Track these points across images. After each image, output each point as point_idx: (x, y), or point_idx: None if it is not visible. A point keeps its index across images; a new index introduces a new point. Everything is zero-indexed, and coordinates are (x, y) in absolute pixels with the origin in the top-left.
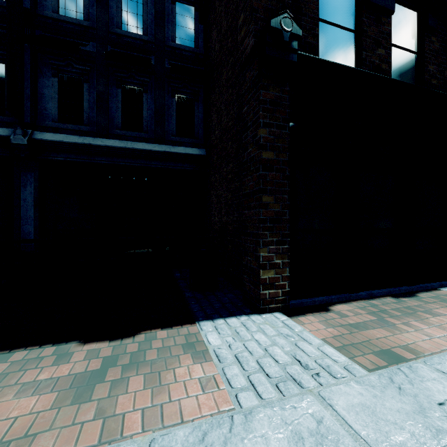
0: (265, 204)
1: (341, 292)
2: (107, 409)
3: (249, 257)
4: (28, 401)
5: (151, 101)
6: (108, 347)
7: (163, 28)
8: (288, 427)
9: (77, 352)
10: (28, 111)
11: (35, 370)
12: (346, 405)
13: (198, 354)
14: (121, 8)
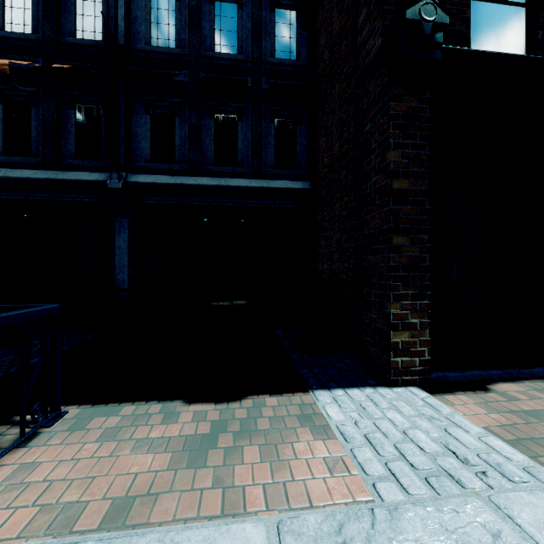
0: (397, 248)
1: (505, 367)
2: (223, 479)
3: (374, 314)
4: (144, 459)
5: (246, 130)
6: (214, 410)
7: (260, 43)
8: (450, 535)
9: (183, 412)
10: (122, 153)
11: (145, 427)
12: (534, 520)
13: (317, 429)
14: (214, 27)
